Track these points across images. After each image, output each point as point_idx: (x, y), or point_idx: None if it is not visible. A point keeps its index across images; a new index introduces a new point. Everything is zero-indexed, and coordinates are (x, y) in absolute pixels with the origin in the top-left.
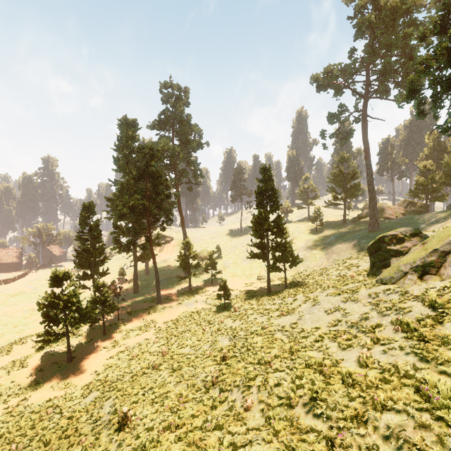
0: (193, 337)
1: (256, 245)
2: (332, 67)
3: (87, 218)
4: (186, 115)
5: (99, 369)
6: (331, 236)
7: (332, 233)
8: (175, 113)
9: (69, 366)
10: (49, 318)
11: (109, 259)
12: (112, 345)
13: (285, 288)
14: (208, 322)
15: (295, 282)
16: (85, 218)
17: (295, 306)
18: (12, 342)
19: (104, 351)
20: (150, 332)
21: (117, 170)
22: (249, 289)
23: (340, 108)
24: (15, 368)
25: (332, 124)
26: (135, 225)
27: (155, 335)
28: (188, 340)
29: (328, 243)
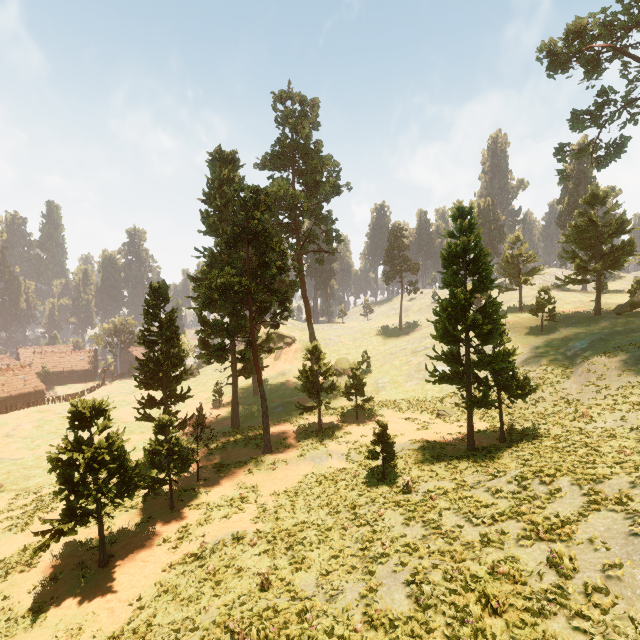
0: (323, 543)
1: (430, 353)
2: (584, 20)
3: (156, 307)
4: (314, 143)
5: (146, 593)
6: (578, 339)
7: (579, 334)
8: (296, 140)
9: (100, 575)
10: (69, 485)
11: (190, 374)
12: (178, 536)
13: (500, 441)
14: (352, 509)
15: (518, 427)
16: (153, 307)
17: (570, 517)
18: (40, 504)
19: (163, 548)
20: (247, 513)
21: (205, 233)
22: (425, 436)
23: (599, 97)
24: (18, 567)
25: (581, 130)
26: (233, 320)
27: (254, 522)
28: (313, 551)
29: (573, 353)
